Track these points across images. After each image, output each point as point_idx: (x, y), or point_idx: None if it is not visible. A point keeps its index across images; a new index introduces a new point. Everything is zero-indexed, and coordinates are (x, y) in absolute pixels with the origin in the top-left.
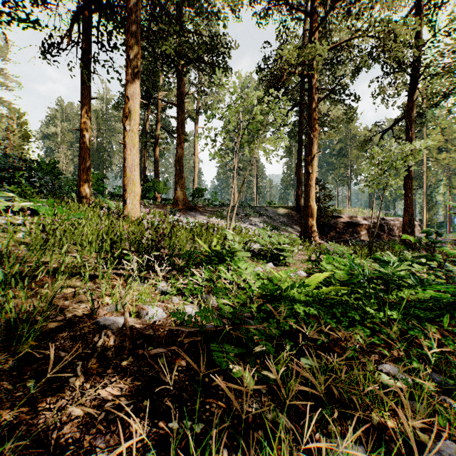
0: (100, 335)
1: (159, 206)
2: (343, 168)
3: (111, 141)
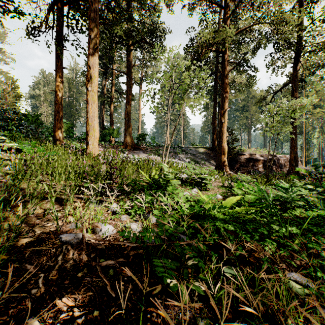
0: (61, 249)
1: (113, 147)
2: (245, 119)
3: (79, 100)
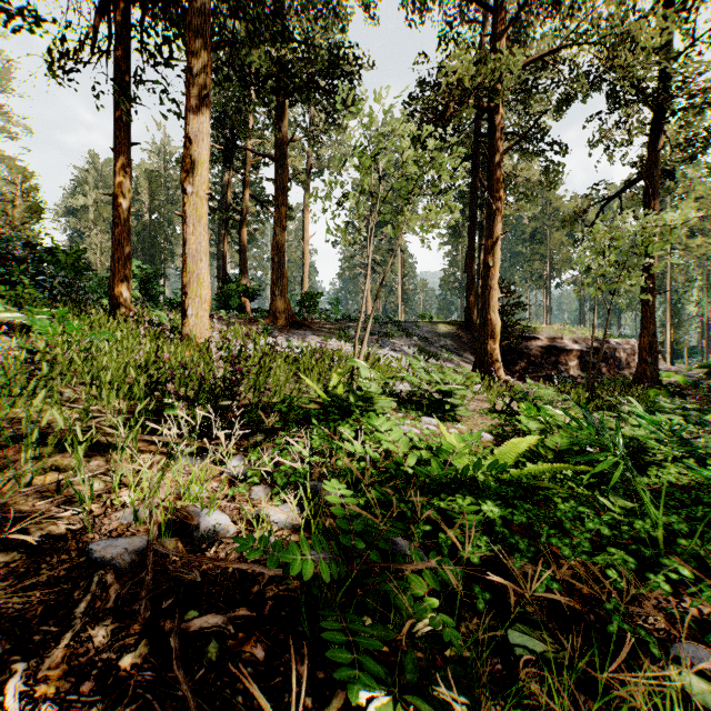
0: (88, 583)
1: (247, 322)
2: (539, 261)
3: (173, 219)
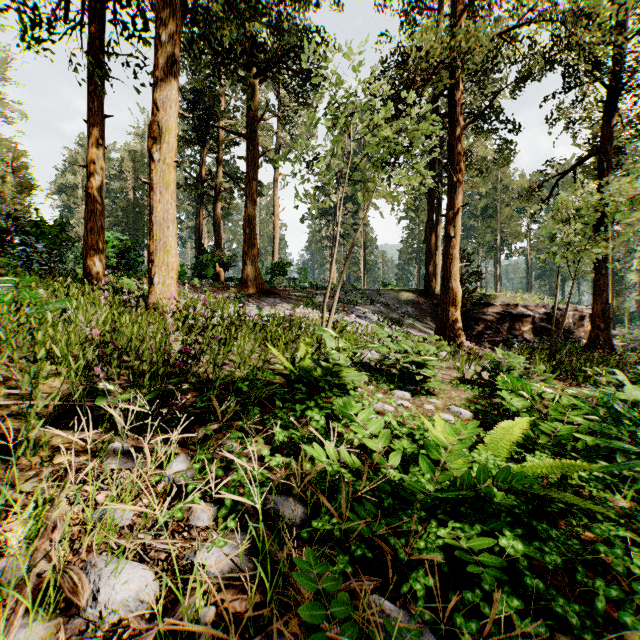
0: None
1: (220, 290)
2: (490, 234)
3: None
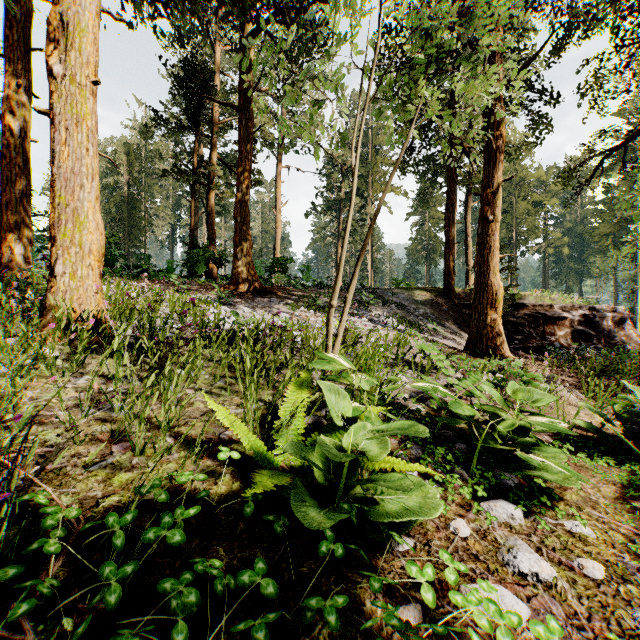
0: None
1: (206, 288)
2: (505, 230)
3: (153, 192)
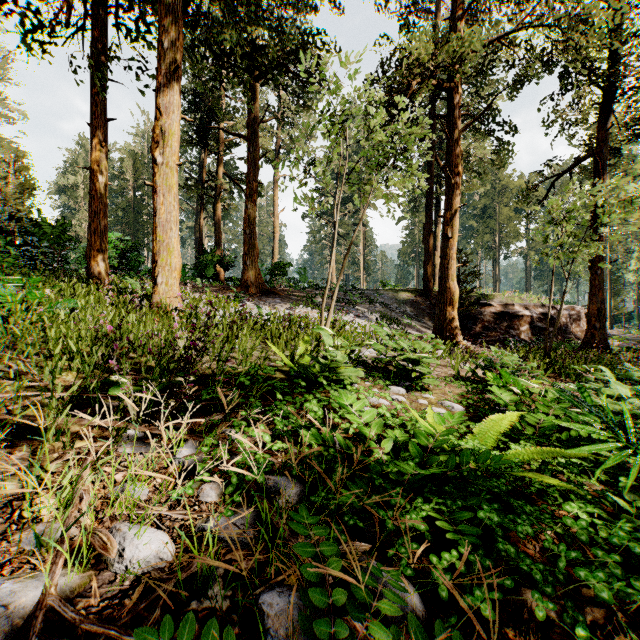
0: None
1: (220, 289)
2: (489, 234)
3: None
